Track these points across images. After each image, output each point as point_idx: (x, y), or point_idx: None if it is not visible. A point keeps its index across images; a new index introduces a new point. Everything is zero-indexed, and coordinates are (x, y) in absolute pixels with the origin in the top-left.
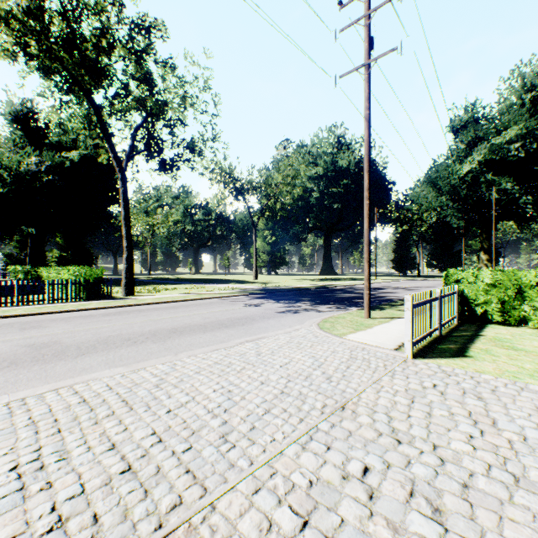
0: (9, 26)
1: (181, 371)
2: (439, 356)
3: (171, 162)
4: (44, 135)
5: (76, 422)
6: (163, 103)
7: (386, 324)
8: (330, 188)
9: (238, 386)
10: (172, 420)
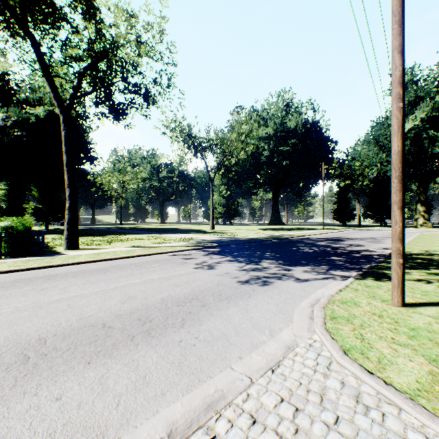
0: None
1: None
2: None
3: (120, 105)
4: (15, 95)
5: None
6: (113, 43)
7: None
8: (279, 147)
9: None
10: None
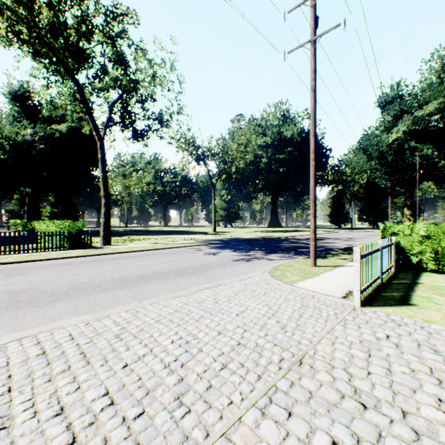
0: (3, 14)
1: (143, 319)
2: (385, 304)
3: (142, 132)
4: (38, 111)
5: (29, 379)
6: (136, 82)
7: (331, 272)
8: (277, 155)
9: (196, 336)
10: (127, 377)
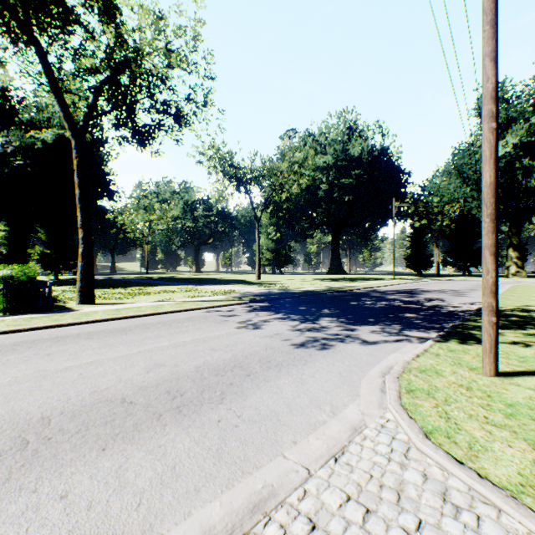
0: None
1: None
2: None
3: (145, 127)
4: (17, 115)
5: None
6: (136, 52)
7: None
8: (340, 180)
9: None
10: None
